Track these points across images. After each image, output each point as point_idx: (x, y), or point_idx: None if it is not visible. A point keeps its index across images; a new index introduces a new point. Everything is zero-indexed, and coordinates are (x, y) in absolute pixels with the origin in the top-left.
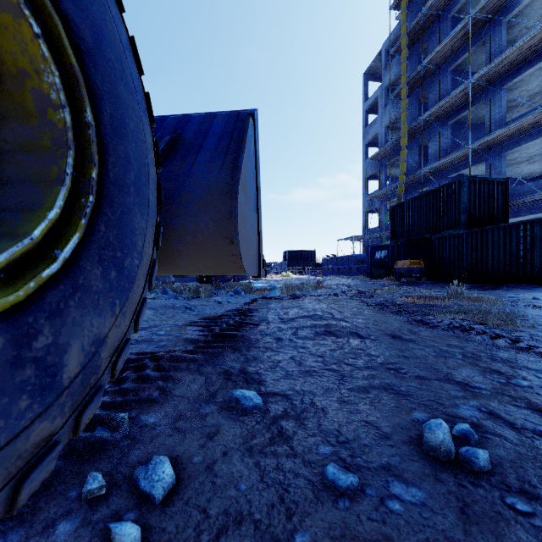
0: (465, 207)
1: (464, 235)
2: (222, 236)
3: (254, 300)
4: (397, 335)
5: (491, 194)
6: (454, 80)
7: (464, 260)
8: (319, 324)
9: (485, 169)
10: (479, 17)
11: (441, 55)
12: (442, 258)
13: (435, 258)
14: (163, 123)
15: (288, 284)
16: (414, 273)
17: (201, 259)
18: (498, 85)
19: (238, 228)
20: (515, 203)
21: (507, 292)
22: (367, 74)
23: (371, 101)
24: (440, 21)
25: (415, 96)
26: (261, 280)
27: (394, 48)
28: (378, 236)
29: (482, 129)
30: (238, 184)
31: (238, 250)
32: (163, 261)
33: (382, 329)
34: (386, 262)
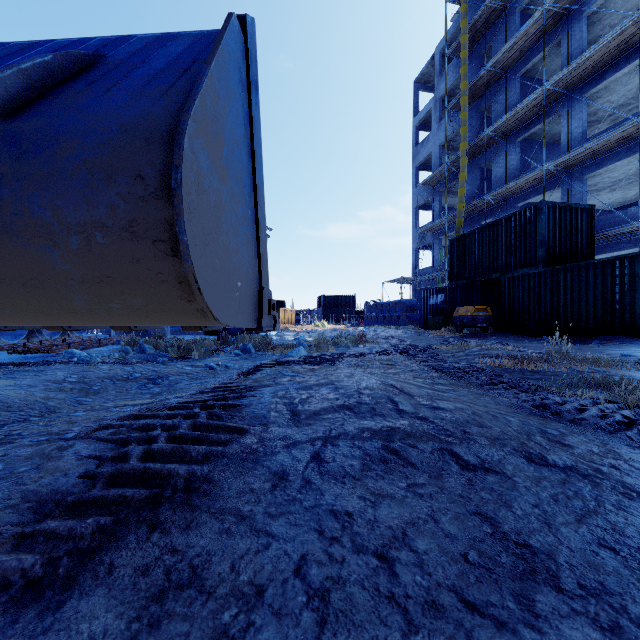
0: (543, 239)
1: (542, 274)
2: (149, 237)
3: (259, 366)
4: (535, 454)
5: (574, 224)
6: (523, 89)
7: (542, 306)
8: (371, 429)
9: (562, 196)
10: (555, 9)
11: (508, 57)
12: (514, 304)
13: (505, 304)
14: (80, 44)
15: (319, 338)
16: (479, 322)
17: (114, 292)
18: (577, 93)
19: (184, 216)
20: (601, 236)
21: (605, 347)
22: (418, 82)
23: (423, 114)
24: (507, 16)
25: (476, 108)
26: (287, 332)
27: (451, 49)
28: (431, 278)
29: (555, 149)
30: (186, 116)
31: (189, 269)
32: (32, 296)
33: (498, 438)
34: (443, 308)
